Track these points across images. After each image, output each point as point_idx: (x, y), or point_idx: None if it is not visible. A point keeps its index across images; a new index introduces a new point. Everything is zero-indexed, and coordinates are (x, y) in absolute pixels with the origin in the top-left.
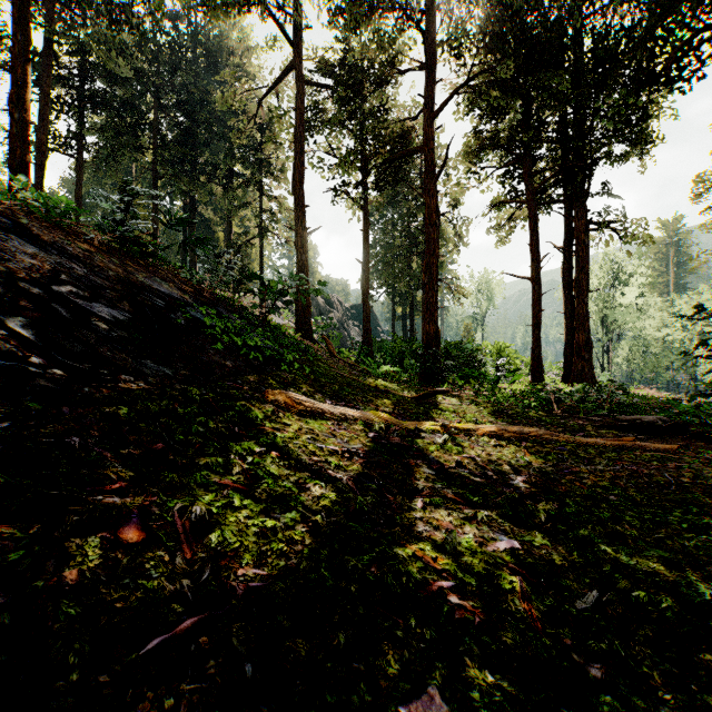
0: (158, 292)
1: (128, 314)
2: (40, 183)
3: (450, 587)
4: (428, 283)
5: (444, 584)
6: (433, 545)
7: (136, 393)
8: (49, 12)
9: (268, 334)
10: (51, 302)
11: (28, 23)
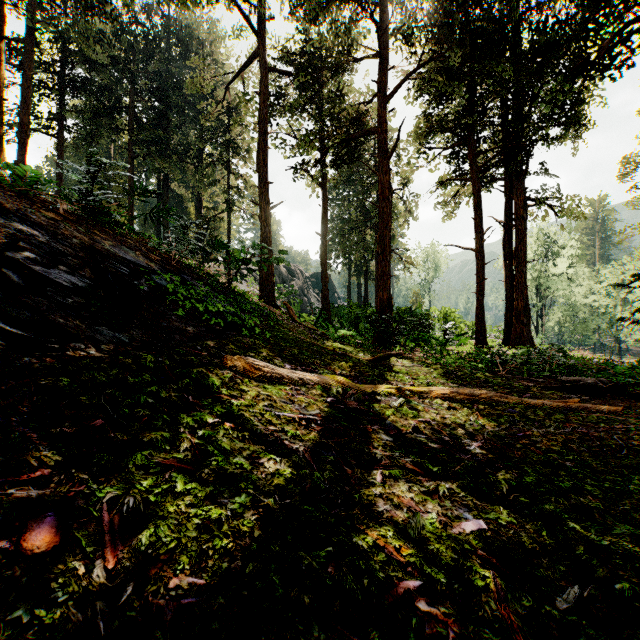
0: (123, 259)
1: (88, 280)
2: (23, 160)
3: (417, 588)
4: (382, 253)
5: (410, 584)
6: (395, 530)
7: (83, 362)
8: (31, 2)
9: (231, 300)
10: (4, 267)
11: (2, 4)
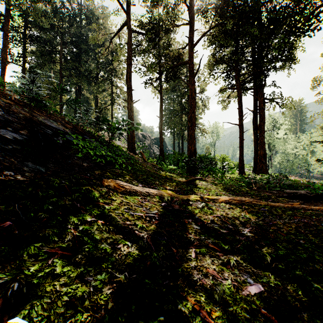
0: (49, 126)
1: (25, 136)
2: (3, 77)
3: None
4: (191, 126)
5: None
6: (206, 295)
7: (9, 183)
8: None
9: (110, 149)
10: None
11: None
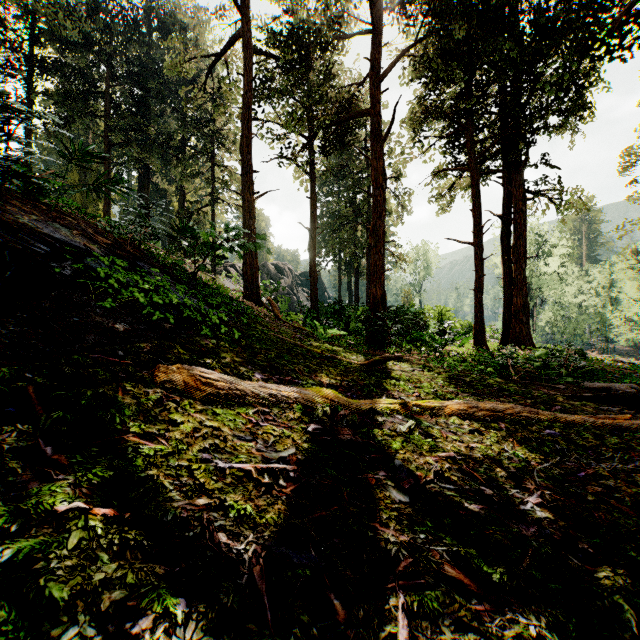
0: (47, 236)
1: None
2: None
3: None
4: (375, 245)
5: None
6: None
7: None
8: None
9: (195, 292)
10: None
11: None
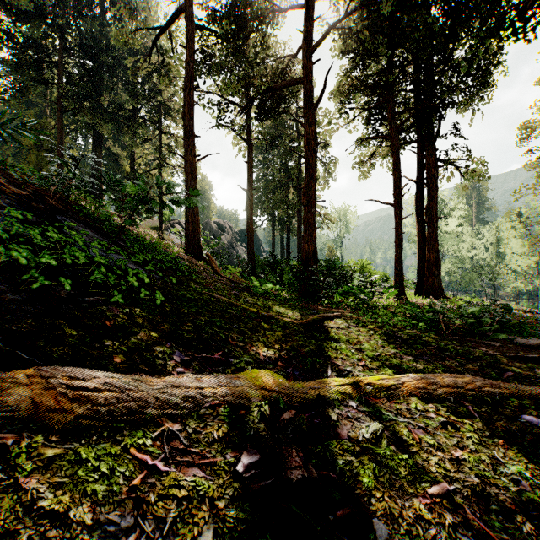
0: None
1: None
2: None
3: None
4: (307, 204)
5: None
6: None
7: None
8: None
9: (118, 249)
10: None
11: None
